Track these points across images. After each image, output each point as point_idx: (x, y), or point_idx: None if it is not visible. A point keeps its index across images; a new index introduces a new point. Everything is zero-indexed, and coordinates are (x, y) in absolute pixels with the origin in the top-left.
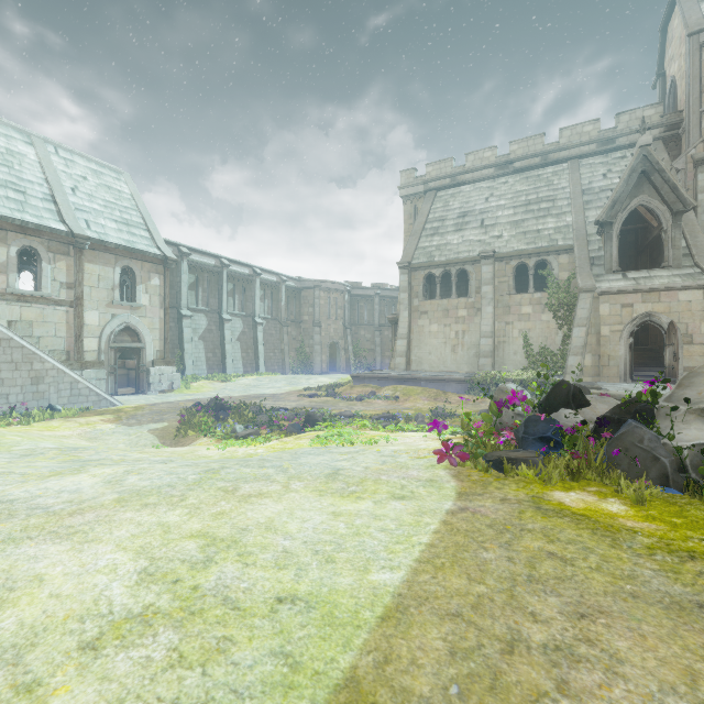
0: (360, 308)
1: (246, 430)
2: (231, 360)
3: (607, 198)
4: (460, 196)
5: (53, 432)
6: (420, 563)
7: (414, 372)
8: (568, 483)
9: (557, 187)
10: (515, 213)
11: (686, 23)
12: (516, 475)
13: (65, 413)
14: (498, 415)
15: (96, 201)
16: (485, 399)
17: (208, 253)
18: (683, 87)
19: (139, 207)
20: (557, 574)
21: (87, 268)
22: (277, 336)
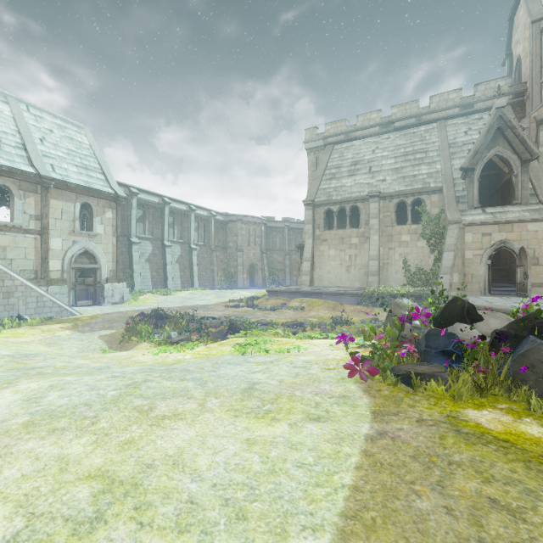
0: (273, 237)
1: (180, 336)
2: (171, 278)
3: (468, 150)
4: (352, 149)
5: (17, 339)
6: (347, 520)
7: (316, 287)
8: (476, 399)
9: (428, 142)
10: (396, 162)
11: (530, 13)
12: (425, 390)
13: (31, 321)
14: (401, 329)
15: (60, 150)
16: (374, 309)
17: (153, 193)
18: (527, 63)
19: (96, 155)
20: (511, 538)
21: (52, 204)
22: (208, 258)
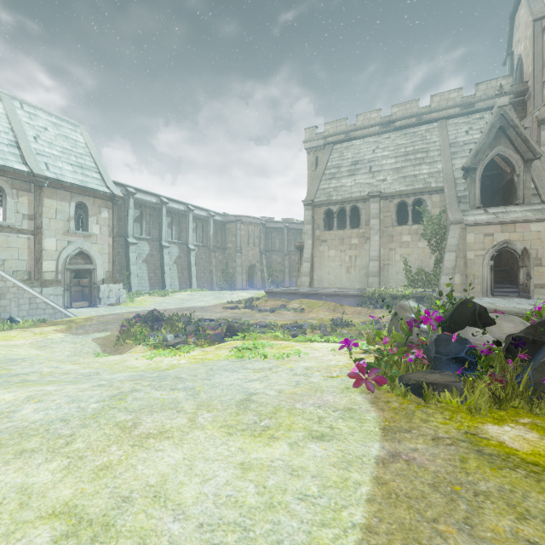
0: (272, 238)
1: (176, 339)
2: (169, 279)
3: (470, 150)
4: (352, 148)
5: (7, 342)
6: None
7: (316, 288)
8: (495, 412)
9: (429, 141)
10: (396, 162)
11: (532, 11)
12: (437, 402)
13: (23, 324)
14: (409, 334)
15: (55, 148)
16: (374, 311)
17: (150, 193)
18: (528, 63)
19: (92, 154)
20: None
21: (46, 203)
22: (207, 259)
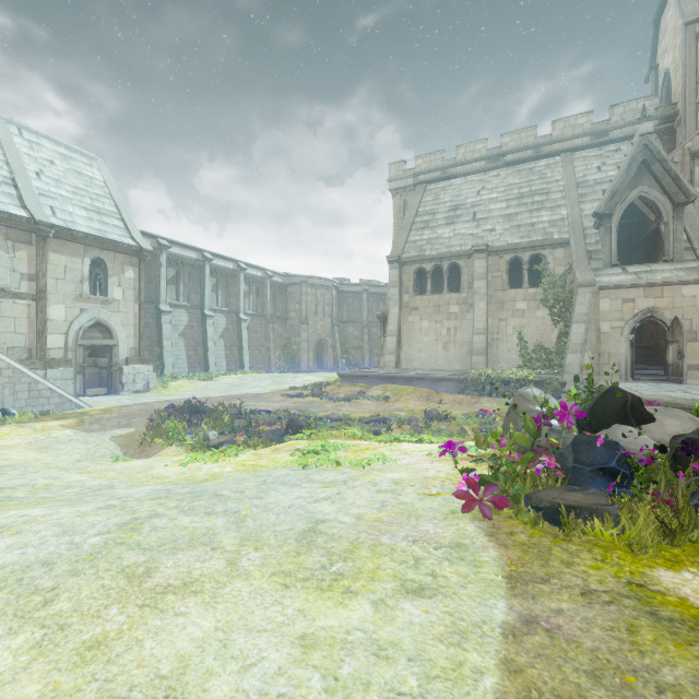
0: (348, 305)
1: (220, 438)
2: (214, 358)
3: (603, 191)
4: (451, 189)
5: None
6: None
7: (404, 370)
8: (665, 549)
9: (550, 180)
10: (508, 207)
11: (683, 12)
12: (582, 534)
13: (19, 417)
14: (537, 435)
15: (63, 187)
16: (480, 399)
17: (189, 246)
18: (678, 79)
19: (112, 195)
20: None
21: (52, 259)
22: (263, 333)
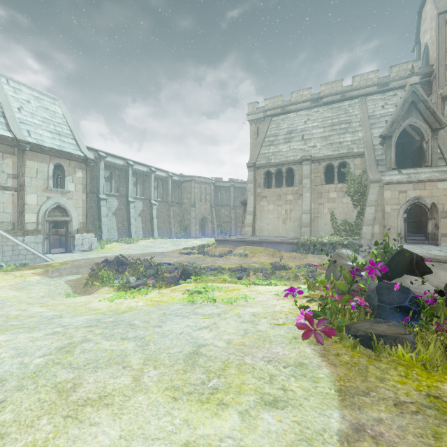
0: (221, 195)
1: (137, 281)
2: (134, 229)
3: (385, 121)
4: (287, 120)
5: None
6: None
7: (257, 237)
8: None
9: (351, 114)
10: (324, 131)
11: (437, 6)
12: (389, 355)
13: (5, 268)
14: (352, 283)
15: (36, 118)
16: (307, 256)
17: (118, 156)
18: (433, 49)
19: (68, 123)
20: None
21: (28, 164)
22: (166, 212)
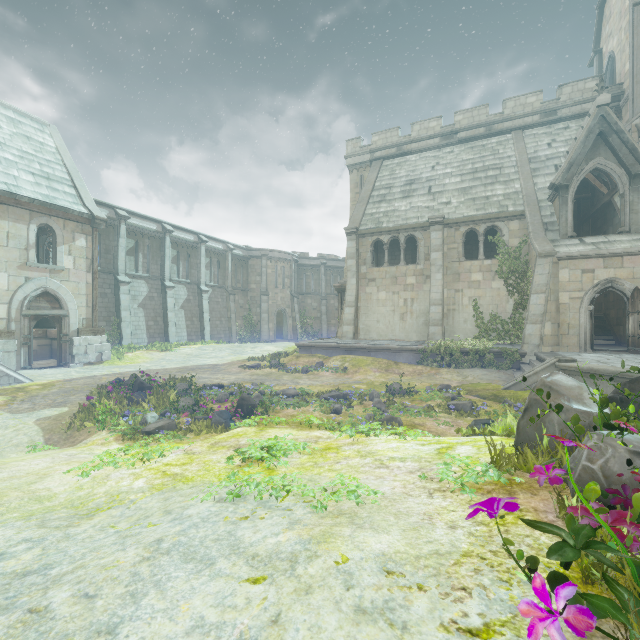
0: (306, 277)
1: (159, 421)
2: (174, 328)
3: (554, 166)
4: (406, 165)
5: None
6: None
7: (362, 341)
8: None
9: (502, 156)
10: (462, 181)
11: None
12: None
13: None
14: None
15: (9, 151)
16: (439, 371)
17: (149, 218)
18: (624, 60)
19: (64, 161)
20: None
21: None
22: (224, 304)
